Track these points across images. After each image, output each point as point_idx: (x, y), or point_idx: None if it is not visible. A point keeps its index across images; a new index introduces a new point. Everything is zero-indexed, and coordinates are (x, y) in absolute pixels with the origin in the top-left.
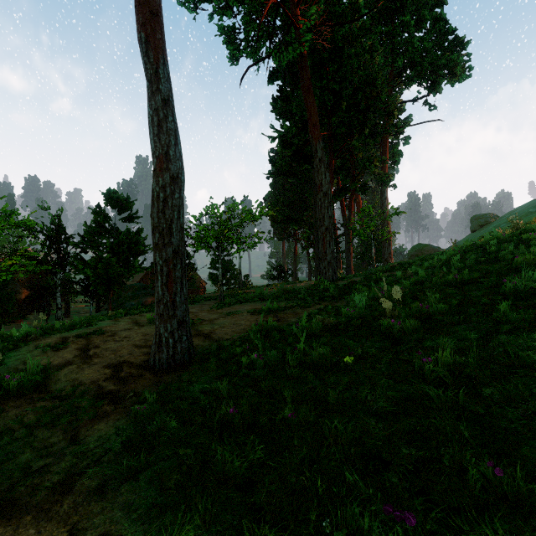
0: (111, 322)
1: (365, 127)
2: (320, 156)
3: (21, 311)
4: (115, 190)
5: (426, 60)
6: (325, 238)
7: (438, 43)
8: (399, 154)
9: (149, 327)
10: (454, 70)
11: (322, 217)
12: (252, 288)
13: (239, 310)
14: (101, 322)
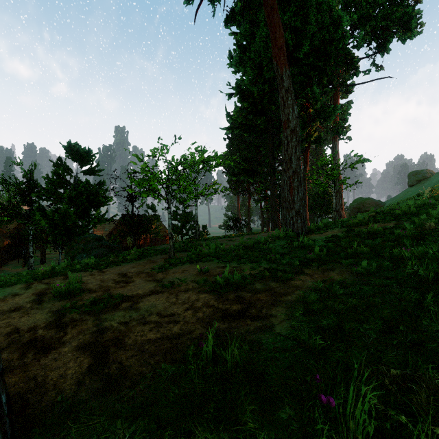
0: (19, 288)
1: (324, 76)
2: (286, 86)
3: (0, 259)
4: (75, 143)
5: (379, 16)
6: (292, 183)
7: None
8: (347, 112)
9: (44, 307)
10: (408, 24)
11: (289, 158)
12: (209, 239)
13: (184, 276)
14: (12, 287)
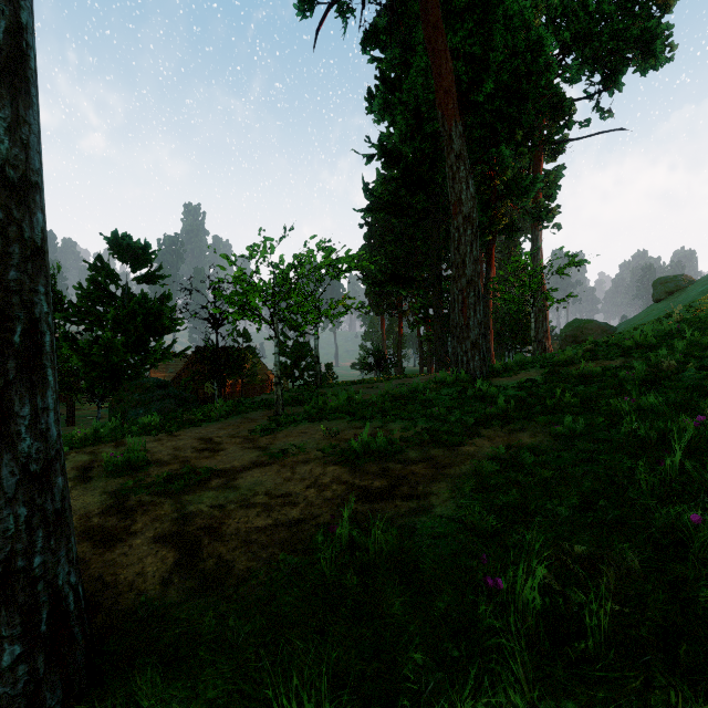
0: None
1: (517, 129)
2: (457, 148)
3: None
4: (125, 233)
5: (606, 33)
6: (466, 298)
7: (624, 8)
8: (556, 184)
9: (94, 486)
10: (650, 47)
11: (462, 260)
12: (336, 386)
13: (302, 441)
14: None
